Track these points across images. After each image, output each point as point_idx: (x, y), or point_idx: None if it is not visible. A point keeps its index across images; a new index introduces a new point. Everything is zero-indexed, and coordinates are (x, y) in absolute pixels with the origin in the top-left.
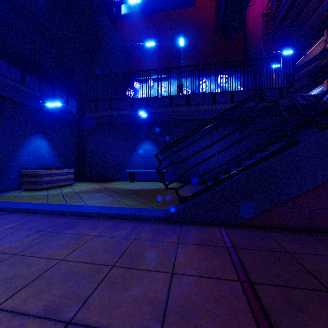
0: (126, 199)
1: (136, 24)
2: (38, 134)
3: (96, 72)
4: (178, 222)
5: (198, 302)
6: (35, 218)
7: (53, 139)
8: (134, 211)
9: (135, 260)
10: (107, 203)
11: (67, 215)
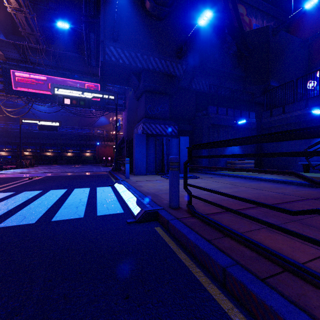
0: (289, 178)
1: (319, 8)
2: None
3: (271, 85)
4: (318, 188)
5: (298, 194)
6: (239, 178)
7: None
8: (290, 180)
9: (281, 188)
10: (275, 178)
11: (253, 179)
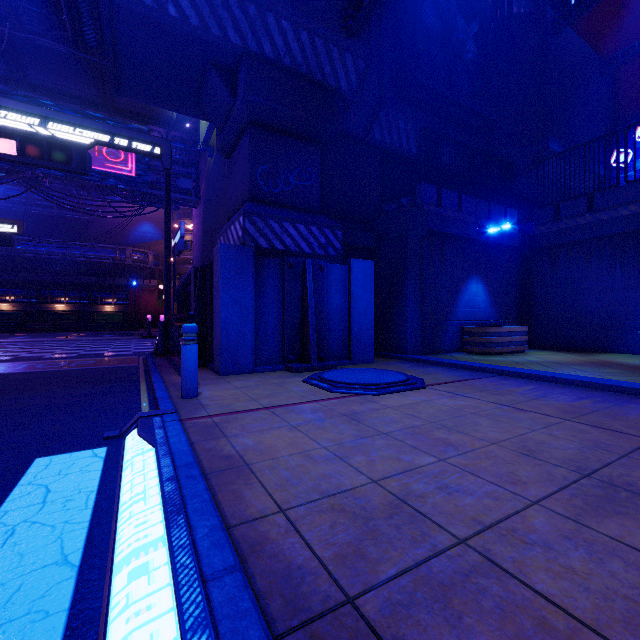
0: None
1: None
2: (473, 275)
3: (549, 148)
4: None
5: None
6: (546, 384)
7: (489, 281)
8: None
9: None
10: None
11: (594, 389)
